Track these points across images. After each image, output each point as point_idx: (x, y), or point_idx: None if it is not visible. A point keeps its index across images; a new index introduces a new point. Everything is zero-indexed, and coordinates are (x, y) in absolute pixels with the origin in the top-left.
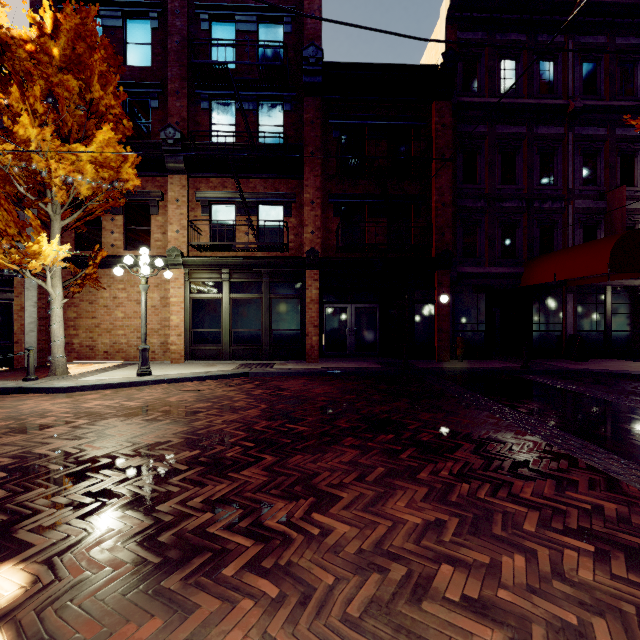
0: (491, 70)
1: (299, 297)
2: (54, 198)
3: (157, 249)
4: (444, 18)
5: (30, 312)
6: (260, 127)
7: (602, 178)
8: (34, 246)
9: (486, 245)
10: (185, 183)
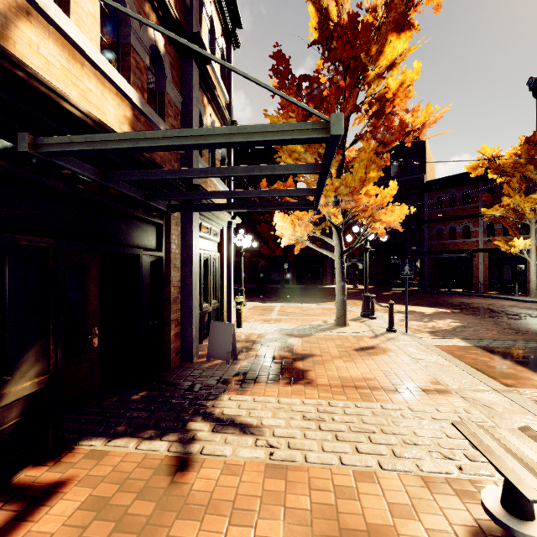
0: None
1: None
2: (528, 218)
3: None
4: None
5: None
6: None
7: None
8: (513, 243)
9: None
10: None
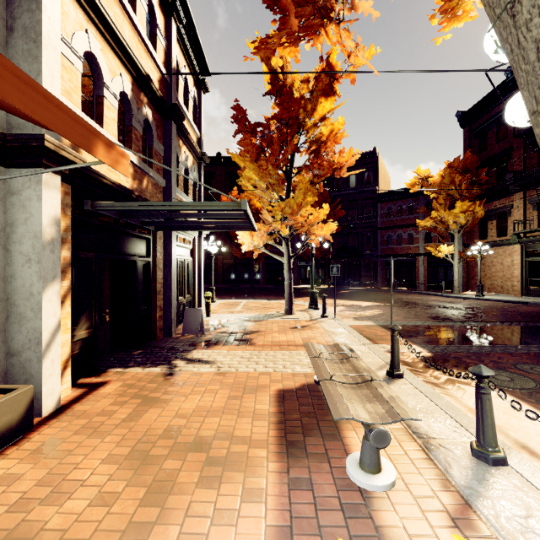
0: None
1: None
2: (452, 228)
3: (510, 235)
4: None
5: (460, 269)
6: None
7: None
8: (440, 249)
9: None
10: (521, 196)
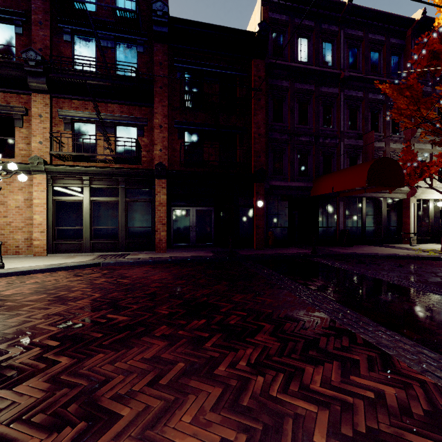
0: (292, 43)
1: (150, 201)
2: None
3: (21, 157)
4: (260, 1)
5: None
6: (117, 62)
7: (360, 125)
8: None
9: (289, 166)
10: (48, 102)
